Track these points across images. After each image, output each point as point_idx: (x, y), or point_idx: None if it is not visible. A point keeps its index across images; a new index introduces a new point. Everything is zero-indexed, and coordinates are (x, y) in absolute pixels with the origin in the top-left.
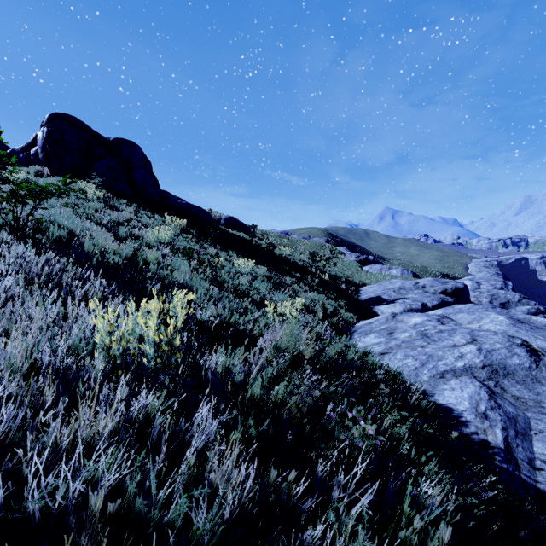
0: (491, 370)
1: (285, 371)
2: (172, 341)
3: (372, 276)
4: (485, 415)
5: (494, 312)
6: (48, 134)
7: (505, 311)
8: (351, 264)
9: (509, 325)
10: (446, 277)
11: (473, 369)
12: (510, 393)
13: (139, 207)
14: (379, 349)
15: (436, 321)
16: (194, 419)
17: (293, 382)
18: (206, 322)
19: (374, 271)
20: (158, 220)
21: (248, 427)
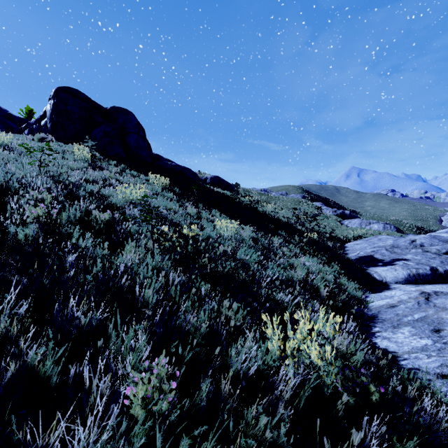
0: None
1: None
2: None
3: (354, 232)
4: None
5: None
6: (53, 105)
7: None
8: (330, 218)
9: None
10: (421, 230)
11: None
12: None
13: (127, 168)
14: (431, 363)
15: None
16: None
17: None
18: None
19: (354, 226)
20: (142, 179)
21: None
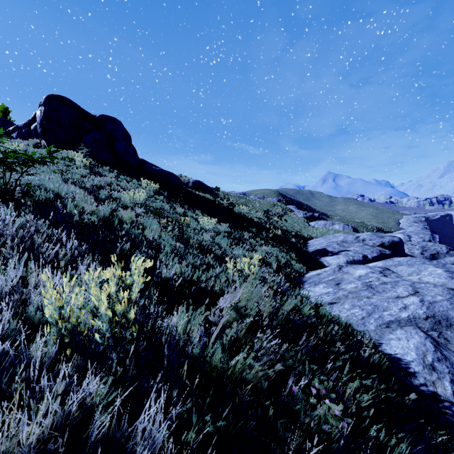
0: (434, 321)
1: (245, 336)
2: (126, 314)
3: (318, 231)
4: (433, 366)
5: (431, 265)
6: (45, 112)
7: (441, 264)
8: (300, 220)
9: (448, 278)
10: (381, 231)
11: (416, 320)
12: (453, 344)
13: (119, 173)
14: (328, 299)
15: (379, 273)
16: (146, 404)
17: (253, 346)
18: (172, 278)
19: (320, 226)
20: (135, 184)
21: (206, 409)
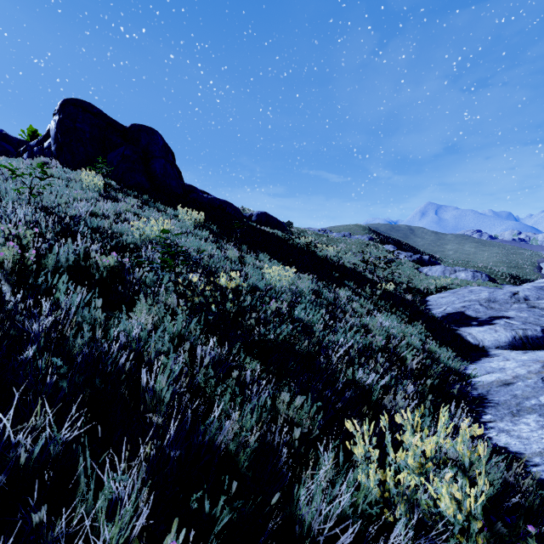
0: None
1: None
2: None
3: (437, 281)
4: None
5: None
6: (59, 122)
7: None
8: (405, 265)
9: None
10: (516, 279)
11: None
12: None
13: (151, 200)
14: None
15: None
16: None
17: None
18: None
19: (435, 274)
20: (169, 214)
21: None
